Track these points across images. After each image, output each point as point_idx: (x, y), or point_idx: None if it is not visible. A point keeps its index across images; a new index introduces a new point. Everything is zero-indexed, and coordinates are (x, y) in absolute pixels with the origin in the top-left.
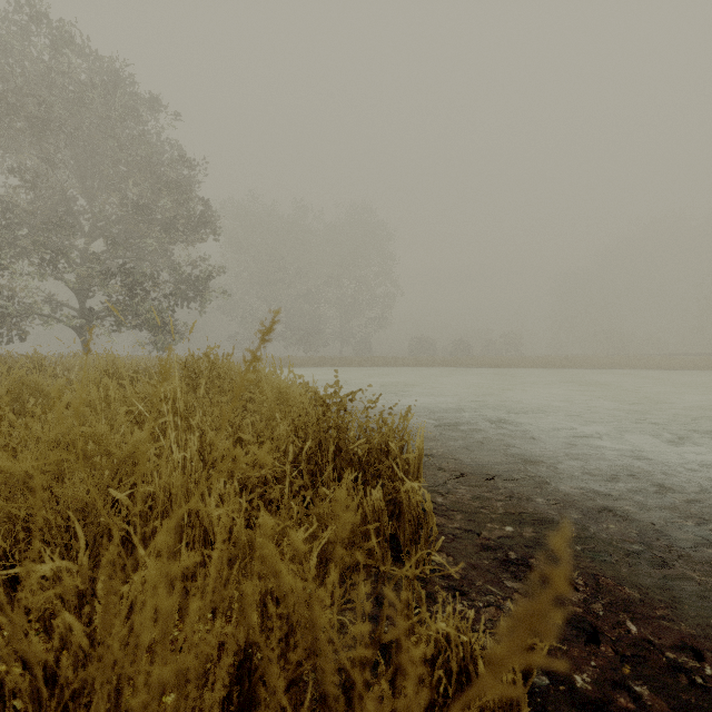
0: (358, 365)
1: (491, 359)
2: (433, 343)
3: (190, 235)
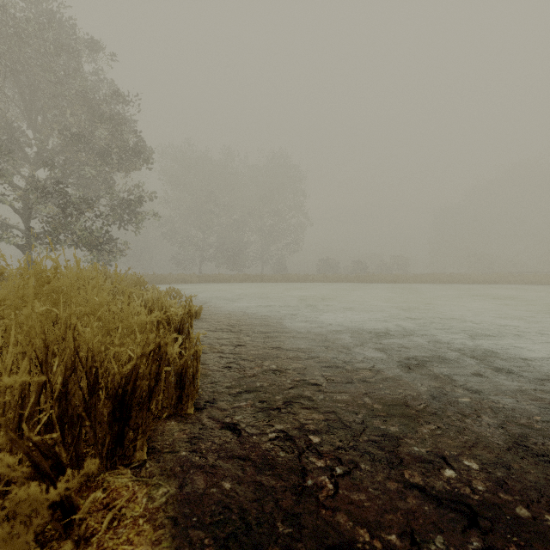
0: (276, 281)
1: (387, 276)
2: (336, 263)
3: (125, 163)
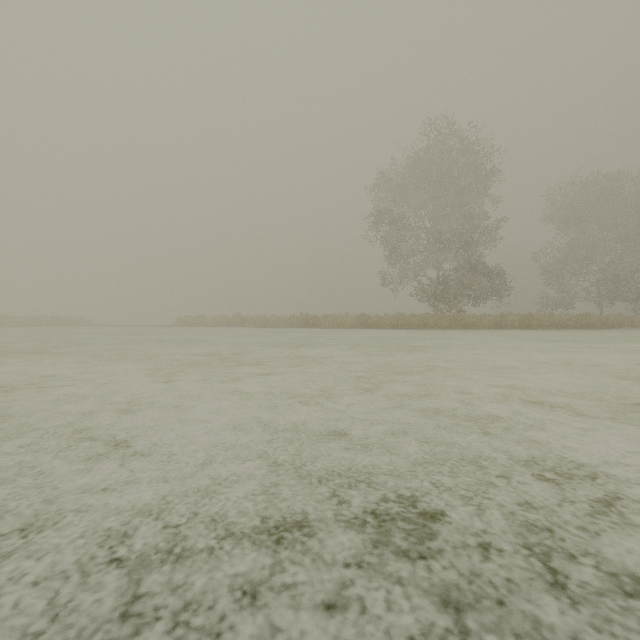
0: None
1: None
2: None
3: None
